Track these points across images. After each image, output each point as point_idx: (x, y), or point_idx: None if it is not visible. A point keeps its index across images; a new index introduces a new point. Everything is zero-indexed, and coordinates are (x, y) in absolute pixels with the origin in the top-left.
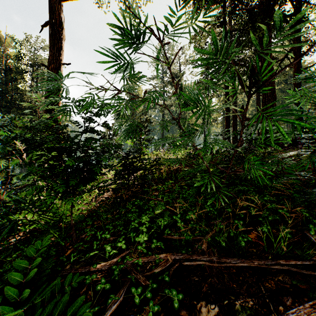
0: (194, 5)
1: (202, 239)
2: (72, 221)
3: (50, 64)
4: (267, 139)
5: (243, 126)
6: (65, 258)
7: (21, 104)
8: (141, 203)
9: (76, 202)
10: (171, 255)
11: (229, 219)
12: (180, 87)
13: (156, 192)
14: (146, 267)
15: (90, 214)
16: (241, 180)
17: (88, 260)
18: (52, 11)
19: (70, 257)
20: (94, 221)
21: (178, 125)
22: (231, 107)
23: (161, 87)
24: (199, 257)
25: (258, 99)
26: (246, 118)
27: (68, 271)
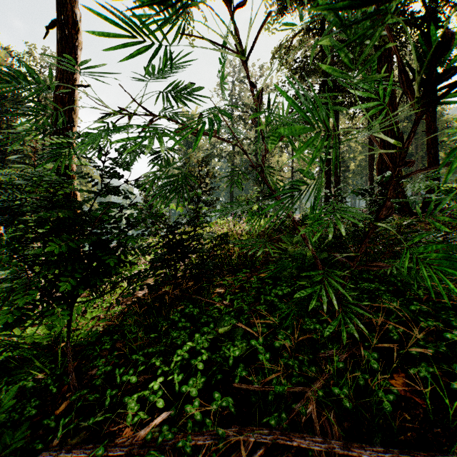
0: (279, 2)
1: (307, 391)
2: (69, 351)
3: (58, 86)
4: (455, 206)
5: (397, 179)
6: (54, 422)
7: (21, 149)
8: (195, 312)
9: (91, 305)
10: (249, 432)
11: (352, 347)
12: (267, 103)
13: (222, 287)
14: (200, 449)
15: (110, 328)
16: (361, 271)
17: (95, 427)
18: (61, 3)
19: (64, 418)
20: (116, 342)
21: (262, 178)
22: (381, 136)
23: (229, 125)
24: (305, 441)
25: (371, 143)
26: (407, 161)
27: (55, 451)
